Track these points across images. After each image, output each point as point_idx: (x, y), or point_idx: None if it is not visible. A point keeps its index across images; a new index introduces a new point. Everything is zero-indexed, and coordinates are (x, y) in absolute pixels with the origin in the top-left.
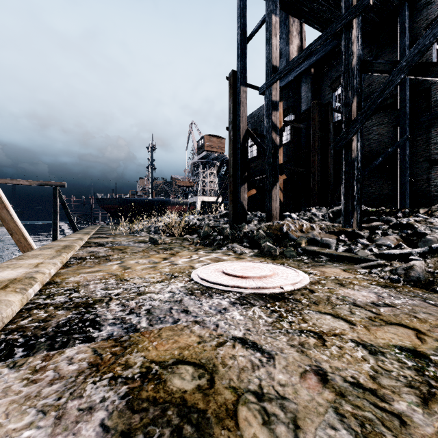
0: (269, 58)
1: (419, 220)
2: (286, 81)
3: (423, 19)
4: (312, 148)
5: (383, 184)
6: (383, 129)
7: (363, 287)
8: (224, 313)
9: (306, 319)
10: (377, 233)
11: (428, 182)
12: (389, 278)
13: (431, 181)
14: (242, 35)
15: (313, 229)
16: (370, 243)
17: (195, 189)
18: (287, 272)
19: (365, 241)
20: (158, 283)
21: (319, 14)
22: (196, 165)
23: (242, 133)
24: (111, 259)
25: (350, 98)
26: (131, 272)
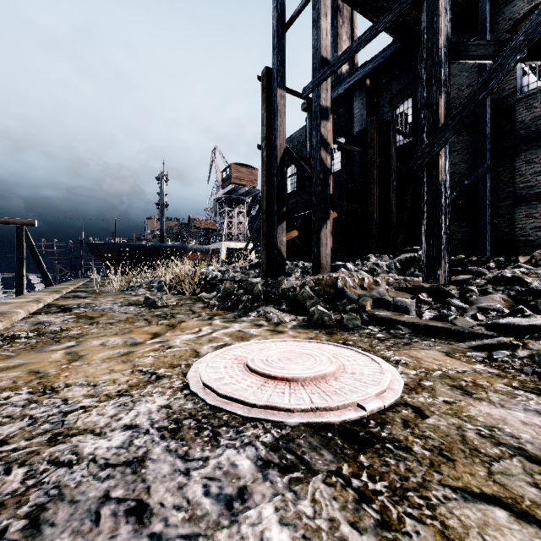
0: (316, 47)
1: (527, 272)
2: (335, 94)
3: (505, 19)
4: (369, 179)
5: (456, 226)
6: (456, 157)
7: (505, 395)
8: (238, 512)
9: (454, 535)
10: (473, 291)
11: (511, 224)
12: (536, 373)
13: (516, 222)
14: (279, 19)
15: (377, 285)
16: (468, 306)
17: (219, 233)
18: (358, 361)
19: (461, 304)
20: (115, 399)
21: (379, 2)
22: (220, 202)
23: (279, 152)
24: (61, 338)
25: (435, 95)
26: (78, 367)
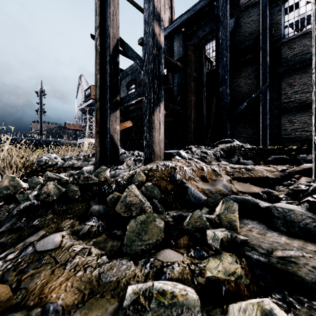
0: None
1: None
2: None
3: None
4: (188, 89)
5: (242, 128)
6: (242, 81)
7: None
8: None
9: None
10: None
11: (278, 127)
12: None
13: (281, 125)
14: None
15: (217, 174)
16: None
17: (83, 132)
18: None
19: None
20: None
21: None
22: (84, 111)
23: (112, 41)
24: None
25: None
26: None
